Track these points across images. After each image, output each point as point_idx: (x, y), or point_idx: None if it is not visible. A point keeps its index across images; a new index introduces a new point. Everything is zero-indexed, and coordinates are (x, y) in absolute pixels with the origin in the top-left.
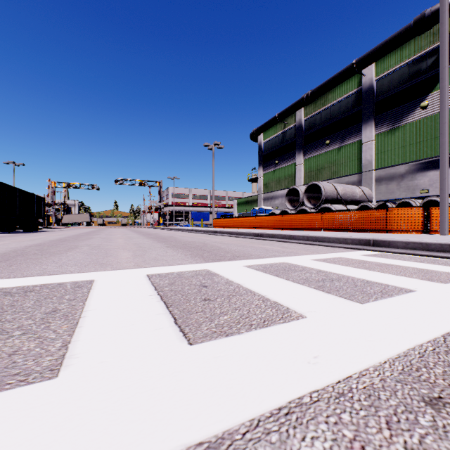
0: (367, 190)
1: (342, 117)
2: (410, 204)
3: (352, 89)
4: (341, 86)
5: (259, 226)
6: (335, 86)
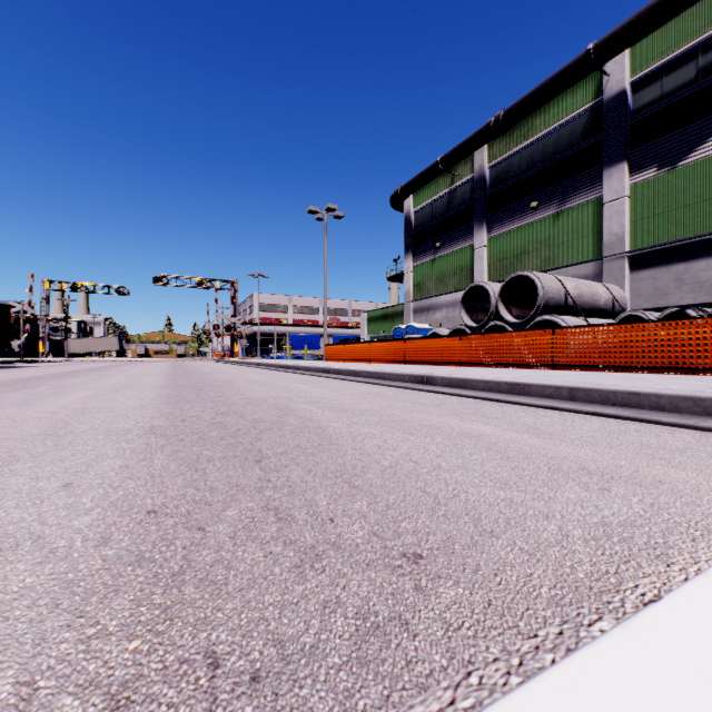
0: (617, 289)
1: (563, 158)
2: None
3: (583, 104)
4: (560, 101)
5: (413, 358)
6: (550, 99)
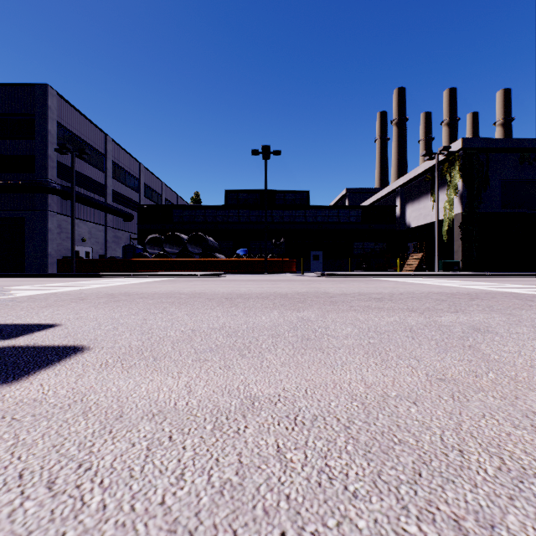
0: None
1: None
2: None
3: None
4: None
5: None
6: None
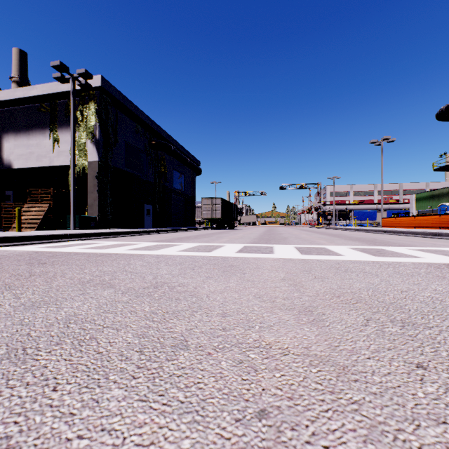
0: None
1: None
2: None
3: None
4: None
5: (445, 225)
6: None
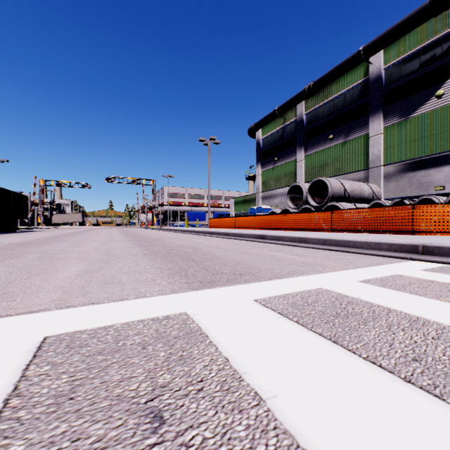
0: (375, 187)
1: (347, 110)
2: (430, 201)
3: (358, 79)
4: (345, 77)
5: (259, 226)
6: (339, 76)
